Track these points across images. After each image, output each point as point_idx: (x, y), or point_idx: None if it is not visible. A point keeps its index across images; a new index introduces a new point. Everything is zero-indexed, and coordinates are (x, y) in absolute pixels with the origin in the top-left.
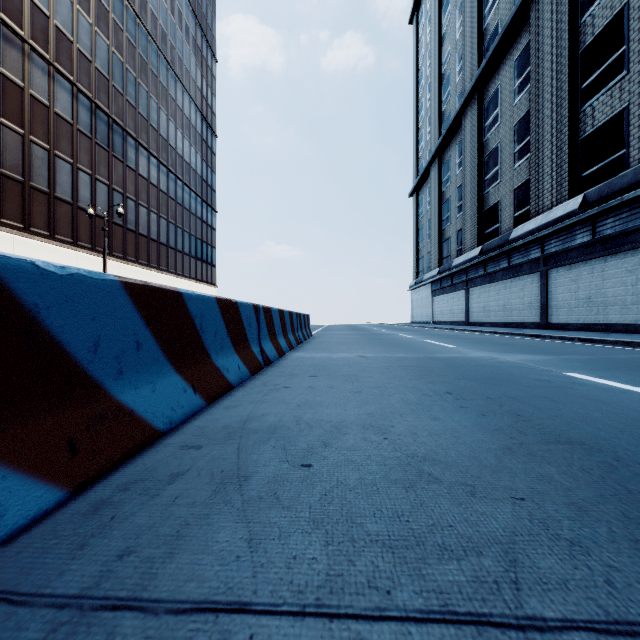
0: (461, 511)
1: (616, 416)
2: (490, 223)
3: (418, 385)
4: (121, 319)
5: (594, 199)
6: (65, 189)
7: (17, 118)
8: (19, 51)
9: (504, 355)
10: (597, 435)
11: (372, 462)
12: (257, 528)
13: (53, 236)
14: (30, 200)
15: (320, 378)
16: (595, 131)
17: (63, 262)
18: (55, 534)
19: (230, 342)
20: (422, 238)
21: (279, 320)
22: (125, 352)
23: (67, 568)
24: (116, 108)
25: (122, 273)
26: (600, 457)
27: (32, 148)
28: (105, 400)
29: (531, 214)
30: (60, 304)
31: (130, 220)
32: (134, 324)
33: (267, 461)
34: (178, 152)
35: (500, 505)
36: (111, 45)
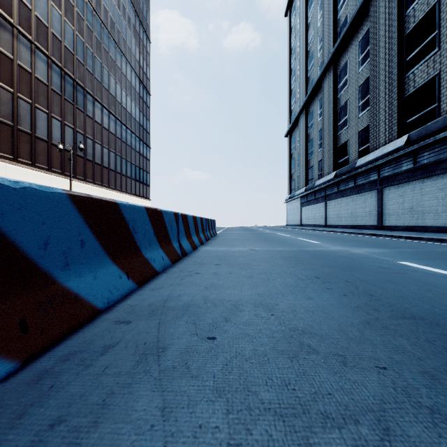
0: (337, 380)
1: (444, 296)
2: (342, 155)
3: (294, 271)
4: (68, 223)
5: (415, 138)
6: (43, 131)
7: (8, 81)
8: (10, 33)
9: (354, 249)
10: (433, 311)
11: (263, 335)
12: (170, 397)
13: (34, 164)
14: (18, 139)
15: (222, 266)
16: (416, 91)
17: (41, 182)
18: (0, 403)
19: (156, 240)
20: (294, 166)
21: (193, 223)
22: (71, 249)
23: (4, 438)
24: (79, 74)
25: (83, 190)
26: (439, 330)
27: (19, 102)
28: (53, 287)
29: (370, 149)
30: (14, 211)
31: (89, 153)
32: (79, 227)
33: (181, 334)
34: (123, 105)
35: (368, 374)
36: (75, 30)
